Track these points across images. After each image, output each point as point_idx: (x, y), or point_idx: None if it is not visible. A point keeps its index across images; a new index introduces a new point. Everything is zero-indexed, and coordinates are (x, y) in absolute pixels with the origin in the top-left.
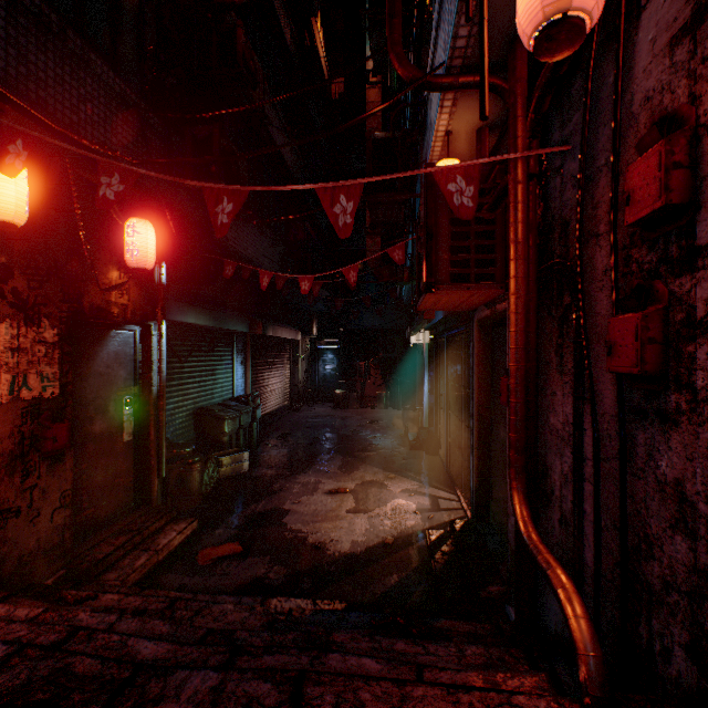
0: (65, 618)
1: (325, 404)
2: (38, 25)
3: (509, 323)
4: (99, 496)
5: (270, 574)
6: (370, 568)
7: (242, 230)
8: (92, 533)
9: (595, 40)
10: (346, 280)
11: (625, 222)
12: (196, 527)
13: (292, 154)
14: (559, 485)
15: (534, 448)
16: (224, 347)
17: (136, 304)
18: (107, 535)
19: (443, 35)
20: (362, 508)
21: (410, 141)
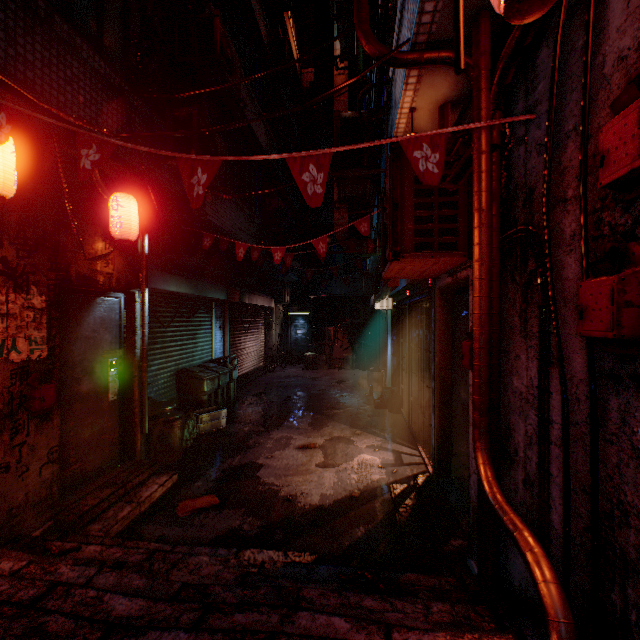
0: (47, 572)
1: (297, 365)
2: (26, 10)
3: (473, 289)
4: (85, 451)
5: (244, 526)
6: (338, 520)
7: (220, 206)
8: (79, 486)
9: (564, 4)
10: (316, 251)
11: (599, 184)
12: (176, 480)
13: (266, 137)
14: (523, 446)
15: (497, 410)
16: (203, 314)
17: (121, 273)
18: (93, 488)
19: (407, 15)
20: (330, 462)
21: (376, 119)
